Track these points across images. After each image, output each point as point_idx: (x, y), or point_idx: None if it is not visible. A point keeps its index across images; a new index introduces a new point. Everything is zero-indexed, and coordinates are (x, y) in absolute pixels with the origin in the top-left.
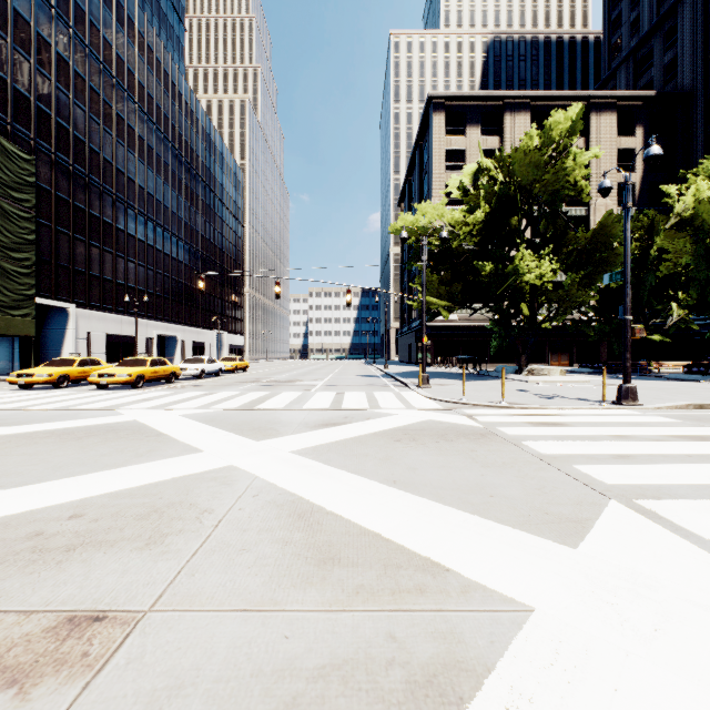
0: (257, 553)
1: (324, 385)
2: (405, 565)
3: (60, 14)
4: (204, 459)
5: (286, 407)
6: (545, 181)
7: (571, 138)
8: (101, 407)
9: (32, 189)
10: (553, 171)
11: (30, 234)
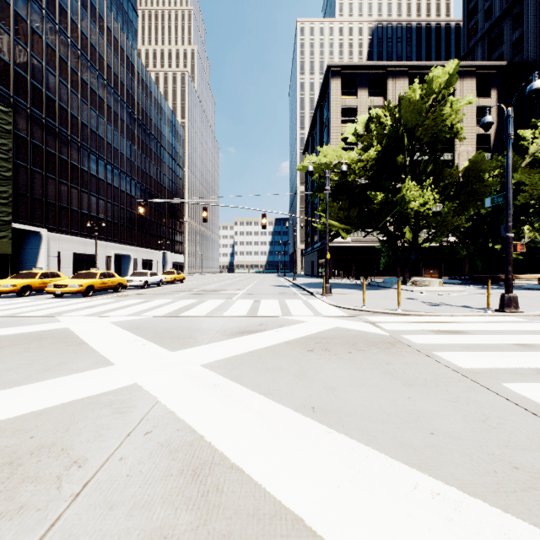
0: None
1: (244, 294)
2: None
3: None
4: (110, 375)
5: (209, 314)
6: (427, 125)
7: (448, 90)
8: (45, 314)
9: (9, 135)
10: (433, 116)
11: (7, 172)
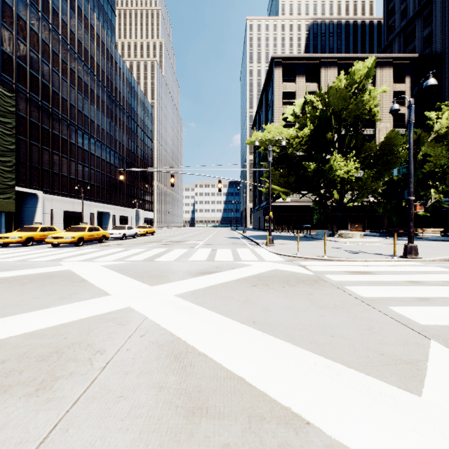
0: (133, 400)
1: (203, 244)
2: (268, 416)
3: (32, 3)
4: (109, 302)
5: (176, 260)
6: (350, 108)
7: (367, 80)
8: (49, 260)
9: (13, 115)
10: (355, 102)
11: (11, 145)
